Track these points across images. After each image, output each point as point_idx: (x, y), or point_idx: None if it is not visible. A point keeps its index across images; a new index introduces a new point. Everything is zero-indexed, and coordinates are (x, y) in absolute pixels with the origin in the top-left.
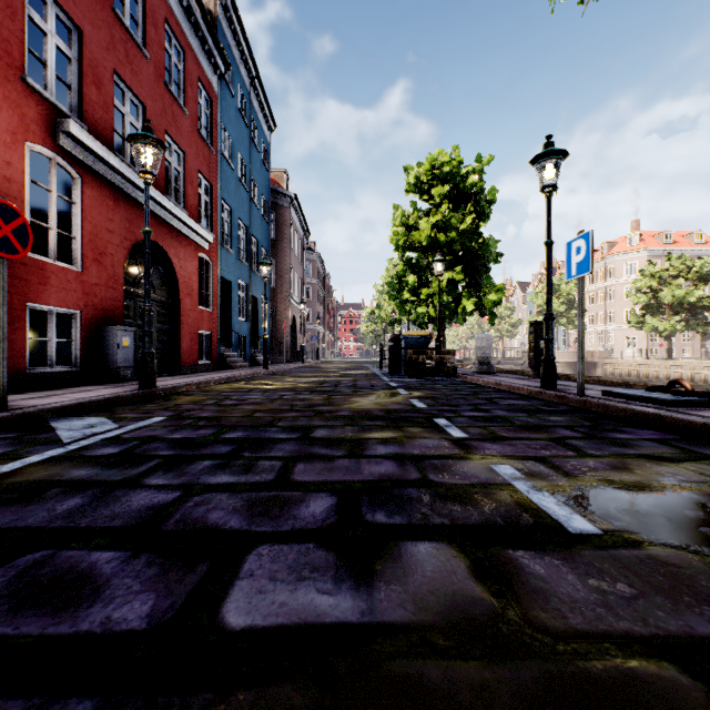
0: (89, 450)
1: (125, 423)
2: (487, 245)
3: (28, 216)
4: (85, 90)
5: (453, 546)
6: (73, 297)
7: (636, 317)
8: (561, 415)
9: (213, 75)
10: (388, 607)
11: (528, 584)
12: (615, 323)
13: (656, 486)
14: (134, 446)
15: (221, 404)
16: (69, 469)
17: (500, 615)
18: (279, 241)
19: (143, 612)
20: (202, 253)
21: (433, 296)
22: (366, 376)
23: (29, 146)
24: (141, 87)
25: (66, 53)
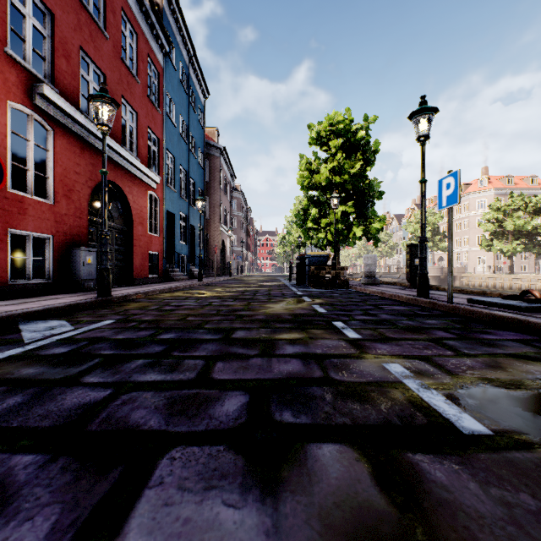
0: (43, 350)
1: (80, 325)
2: (372, 185)
3: (9, 160)
4: (57, 61)
5: (355, 448)
6: (47, 225)
7: (486, 241)
8: (436, 319)
9: (160, 53)
10: (294, 524)
11: (432, 494)
12: (469, 246)
13: (529, 384)
14: (82, 346)
15: (161, 309)
16: (20, 368)
17: (409, 535)
18: (211, 182)
19: (43, 532)
20: (151, 191)
21: (330, 225)
22: (278, 287)
23: (10, 105)
24: (102, 60)
25: (41, 32)
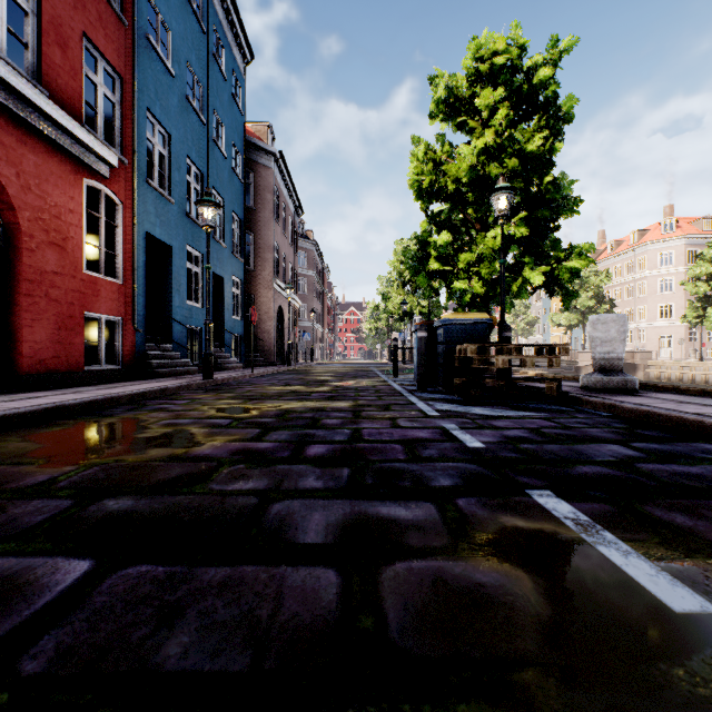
0: None
1: None
2: (557, 189)
3: None
4: None
5: None
6: None
7: (693, 311)
8: None
9: None
10: None
11: None
12: (647, 320)
13: None
14: None
15: None
16: None
17: None
18: (259, 210)
19: None
20: (96, 182)
21: (478, 263)
22: (378, 395)
23: None
24: None
25: None
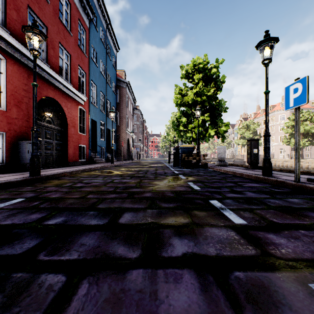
0: None
1: None
2: (220, 103)
3: None
4: (9, 12)
5: None
6: (0, 125)
7: (286, 139)
8: (294, 196)
9: (86, 19)
10: None
11: None
12: (275, 142)
13: None
14: None
15: (72, 186)
16: None
17: None
18: (121, 103)
19: None
20: (80, 106)
21: (194, 128)
22: (162, 167)
23: None
24: (45, 17)
25: None
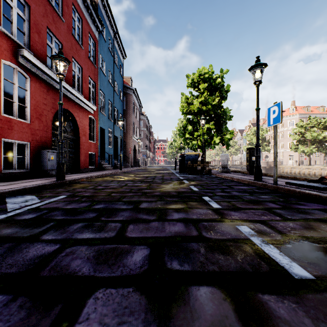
0: (18, 216)
1: (44, 199)
2: (225, 112)
3: (2, 96)
4: (32, 35)
5: (222, 290)
6: (26, 136)
7: (294, 146)
8: (267, 194)
9: (96, 31)
10: None
11: None
12: (284, 148)
13: None
14: (44, 213)
15: (96, 188)
16: (2, 229)
17: None
18: (127, 110)
19: None
20: (90, 115)
21: (200, 136)
22: (168, 174)
23: (3, 62)
24: (60, 35)
25: (22, 17)
